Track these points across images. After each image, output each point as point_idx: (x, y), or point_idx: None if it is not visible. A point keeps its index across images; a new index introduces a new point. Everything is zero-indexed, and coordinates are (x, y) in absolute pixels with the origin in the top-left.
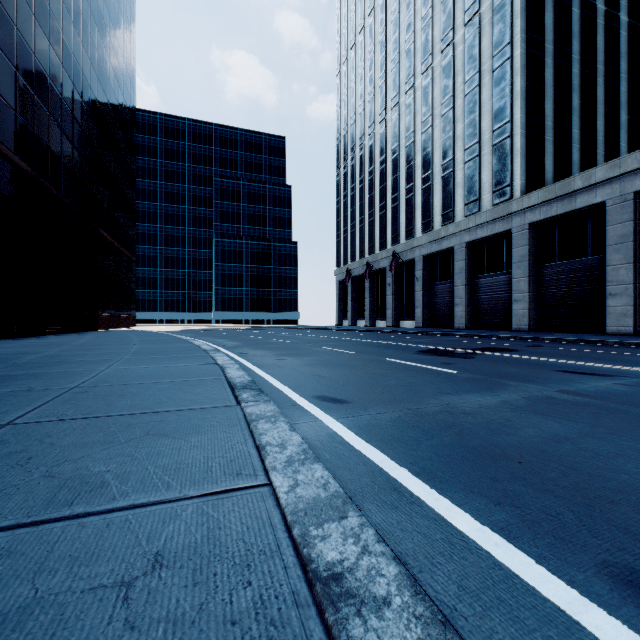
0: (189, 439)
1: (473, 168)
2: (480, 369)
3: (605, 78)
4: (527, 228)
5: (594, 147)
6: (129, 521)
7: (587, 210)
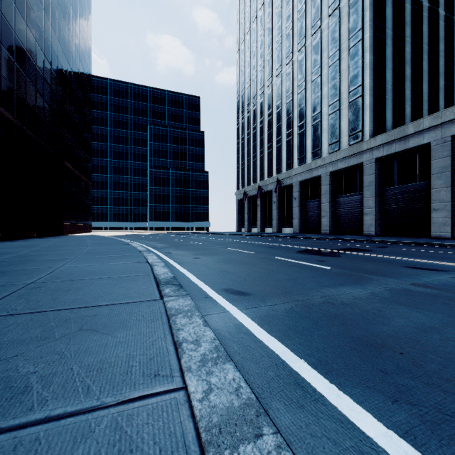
0: (116, 335)
1: (335, 119)
2: (347, 265)
3: (429, 55)
4: (374, 162)
5: (421, 104)
6: (38, 441)
7: (417, 149)
